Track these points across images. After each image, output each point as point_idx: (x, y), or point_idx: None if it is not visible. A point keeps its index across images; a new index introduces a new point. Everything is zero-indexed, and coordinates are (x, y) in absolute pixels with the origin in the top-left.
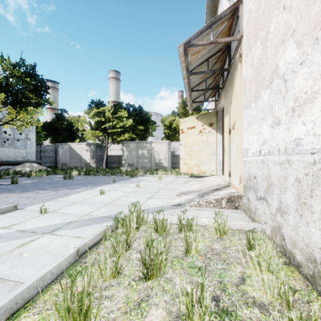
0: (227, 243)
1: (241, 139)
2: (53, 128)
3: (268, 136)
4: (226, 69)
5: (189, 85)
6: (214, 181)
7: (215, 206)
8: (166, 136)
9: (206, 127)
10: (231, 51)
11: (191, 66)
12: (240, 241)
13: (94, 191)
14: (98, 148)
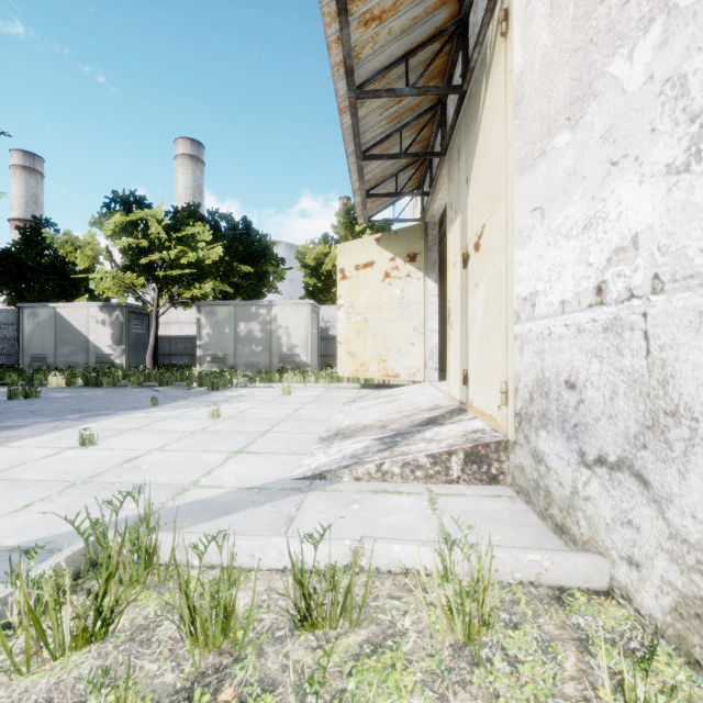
0: (506, 688)
1: (507, 269)
2: (14, 266)
3: (650, 219)
4: (456, 87)
5: (357, 134)
6: (423, 397)
7: (432, 476)
8: (310, 293)
9: (400, 263)
10: (471, 35)
11: (360, 69)
12: (553, 663)
13: (69, 434)
14: (134, 318)
